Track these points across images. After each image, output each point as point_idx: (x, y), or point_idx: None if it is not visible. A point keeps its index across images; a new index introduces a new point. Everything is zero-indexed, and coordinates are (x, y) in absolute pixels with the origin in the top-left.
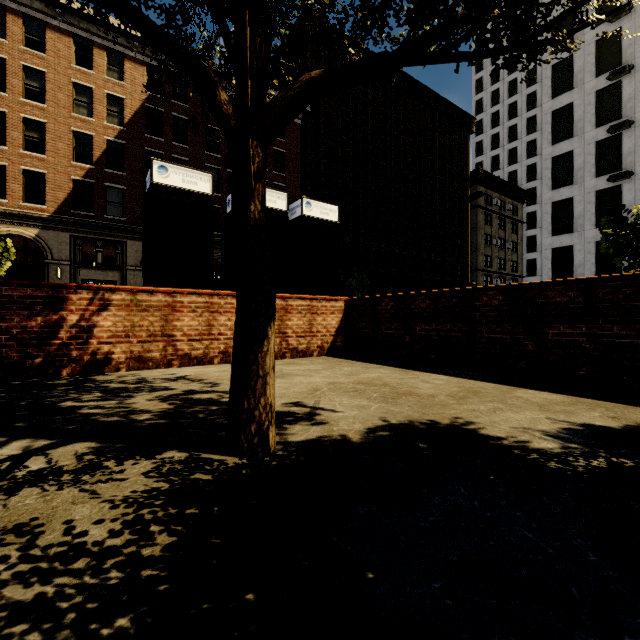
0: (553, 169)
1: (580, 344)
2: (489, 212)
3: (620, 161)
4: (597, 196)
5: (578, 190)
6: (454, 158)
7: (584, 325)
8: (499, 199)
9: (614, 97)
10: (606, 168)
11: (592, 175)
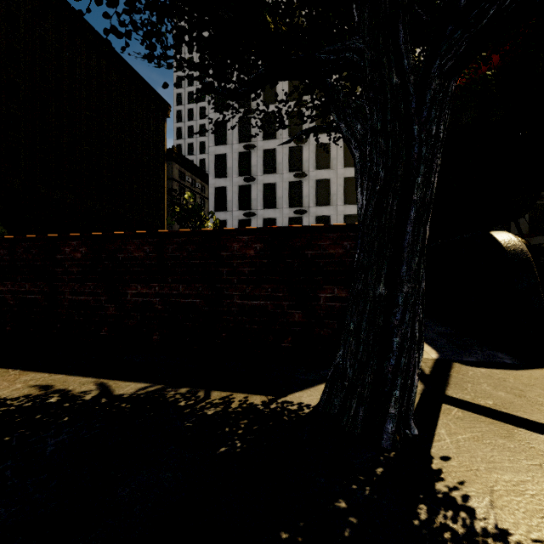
0: (216, 163)
1: (8, 301)
2: (183, 186)
3: (251, 169)
4: (239, 189)
5: (229, 182)
6: (152, 133)
7: (10, 282)
8: (191, 177)
9: (248, 126)
10: (244, 172)
11: (237, 174)
